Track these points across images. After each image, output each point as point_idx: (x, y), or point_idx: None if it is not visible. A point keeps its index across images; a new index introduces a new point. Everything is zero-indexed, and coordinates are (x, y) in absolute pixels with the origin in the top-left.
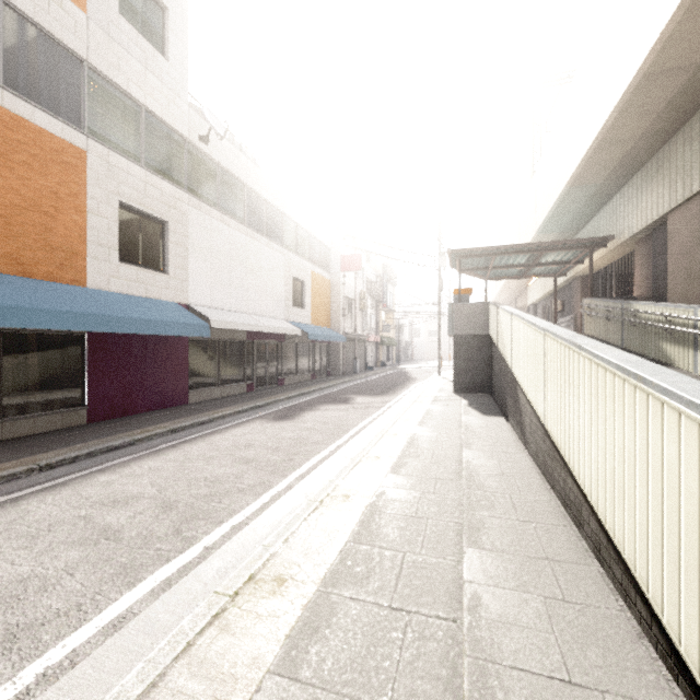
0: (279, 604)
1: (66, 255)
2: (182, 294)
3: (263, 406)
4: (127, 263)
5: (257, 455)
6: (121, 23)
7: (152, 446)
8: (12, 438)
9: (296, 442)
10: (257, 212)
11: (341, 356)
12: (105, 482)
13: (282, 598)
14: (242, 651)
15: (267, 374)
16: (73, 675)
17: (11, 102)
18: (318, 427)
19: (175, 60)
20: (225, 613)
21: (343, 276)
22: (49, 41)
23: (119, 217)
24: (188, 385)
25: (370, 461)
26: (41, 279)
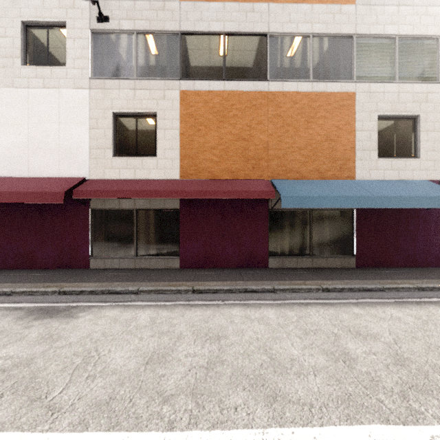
0: None
1: (342, 162)
2: (433, 172)
3: None
4: (383, 157)
5: None
6: None
7: (397, 297)
8: (316, 267)
9: None
10: None
11: None
12: (355, 314)
13: None
14: None
15: None
16: None
17: (315, 87)
18: None
19: None
20: None
21: None
22: (334, 39)
23: (377, 126)
24: None
25: None
26: (329, 179)
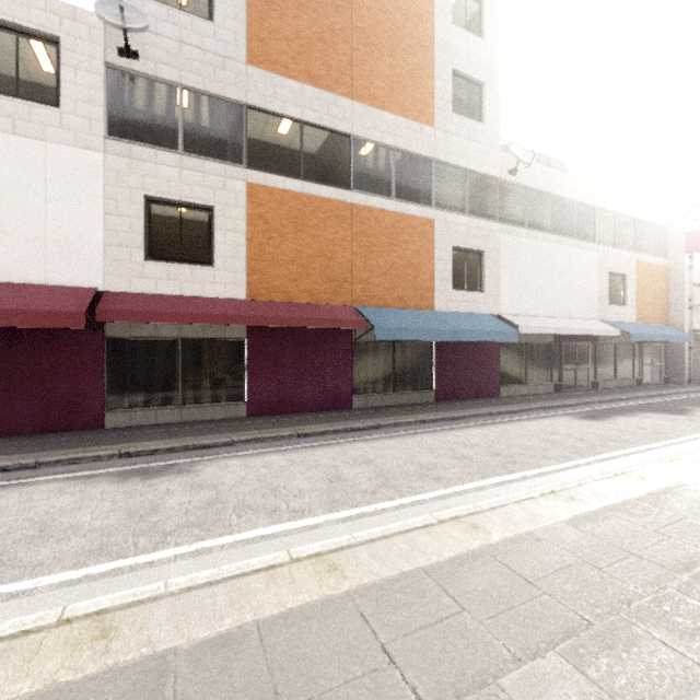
0: (569, 506)
1: (423, 291)
2: (494, 307)
3: (569, 406)
4: (456, 289)
5: (561, 440)
6: (453, 118)
7: (478, 421)
8: (399, 404)
9: (602, 438)
10: (565, 216)
11: (686, 359)
12: (455, 435)
13: (572, 505)
14: (545, 512)
15: (576, 376)
16: (467, 496)
17: (399, 207)
18: (631, 430)
19: (489, 120)
20: (536, 499)
21: (690, 257)
22: (415, 158)
23: (451, 257)
24: (499, 381)
25: (683, 463)
26: (411, 309)
